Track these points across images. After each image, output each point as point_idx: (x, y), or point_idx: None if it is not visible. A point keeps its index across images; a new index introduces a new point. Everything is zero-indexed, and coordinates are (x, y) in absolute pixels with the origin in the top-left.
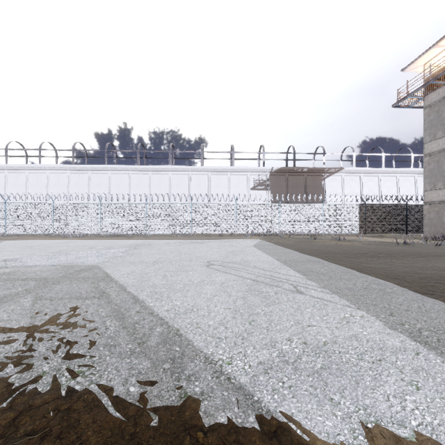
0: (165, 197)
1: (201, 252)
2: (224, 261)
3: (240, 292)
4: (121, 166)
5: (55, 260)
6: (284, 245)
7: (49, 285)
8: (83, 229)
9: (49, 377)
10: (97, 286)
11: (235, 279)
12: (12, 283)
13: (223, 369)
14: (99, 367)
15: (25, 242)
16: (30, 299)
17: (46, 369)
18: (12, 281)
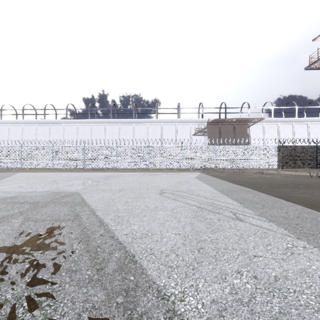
0: (130, 142)
1: (155, 182)
2: (174, 190)
3: (187, 218)
4: (99, 120)
5: (48, 187)
6: (219, 177)
7: (38, 208)
8: (73, 164)
9: (8, 306)
10: (73, 210)
11: (183, 206)
12: (12, 205)
13: (176, 307)
14: (57, 297)
15: (32, 173)
16: (20, 220)
17: (9, 297)
18: (12, 204)
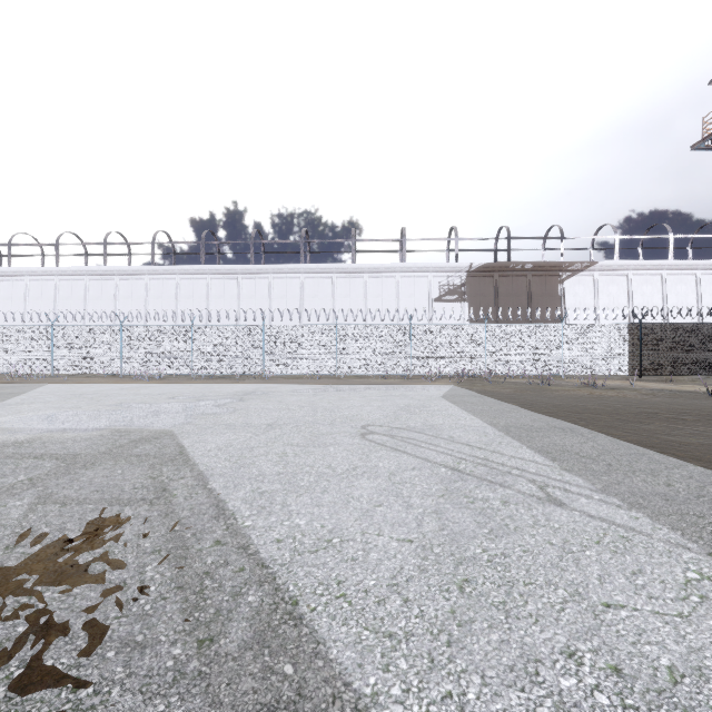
0: (294, 316)
1: (351, 407)
2: (393, 427)
3: (428, 497)
4: (225, 267)
5: (106, 419)
6: (496, 396)
7: (75, 470)
8: (166, 366)
9: None
10: (157, 475)
11: (416, 466)
12: (16, 463)
13: None
14: None
15: (75, 387)
16: (27, 500)
17: None
18: (17, 459)
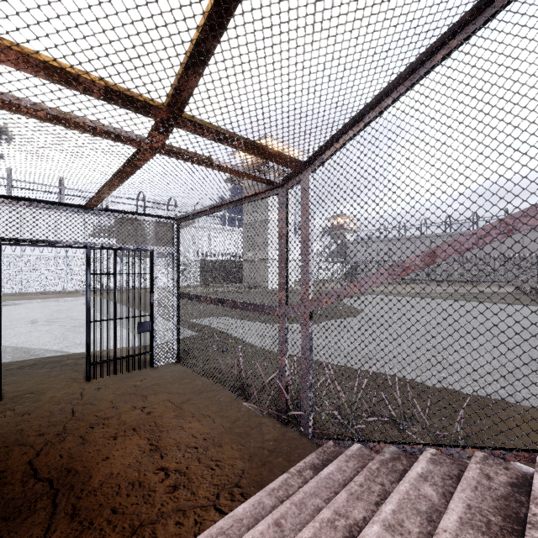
0: None
1: (20, 314)
2: (49, 319)
3: (61, 332)
4: None
5: None
6: (117, 301)
7: None
8: None
9: None
10: None
11: (58, 327)
12: None
13: (49, 349)
14: None
15: None
16: None
17: None
18: None
